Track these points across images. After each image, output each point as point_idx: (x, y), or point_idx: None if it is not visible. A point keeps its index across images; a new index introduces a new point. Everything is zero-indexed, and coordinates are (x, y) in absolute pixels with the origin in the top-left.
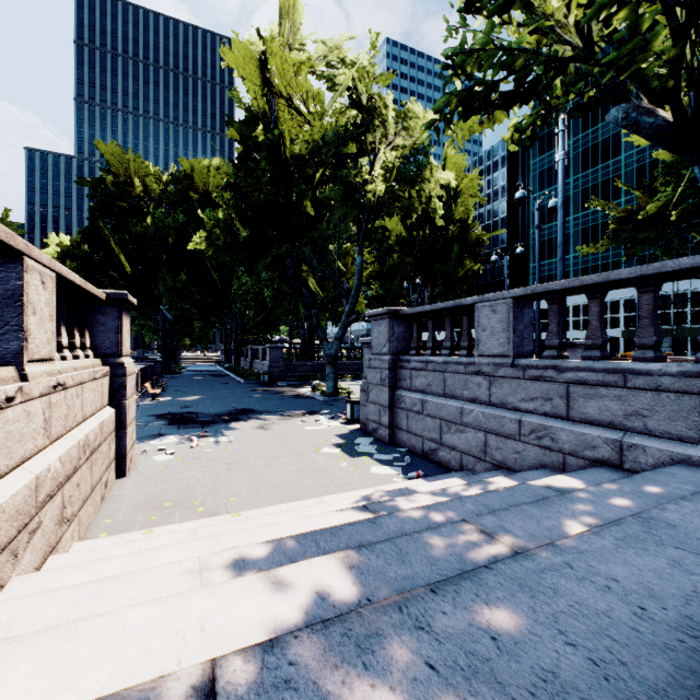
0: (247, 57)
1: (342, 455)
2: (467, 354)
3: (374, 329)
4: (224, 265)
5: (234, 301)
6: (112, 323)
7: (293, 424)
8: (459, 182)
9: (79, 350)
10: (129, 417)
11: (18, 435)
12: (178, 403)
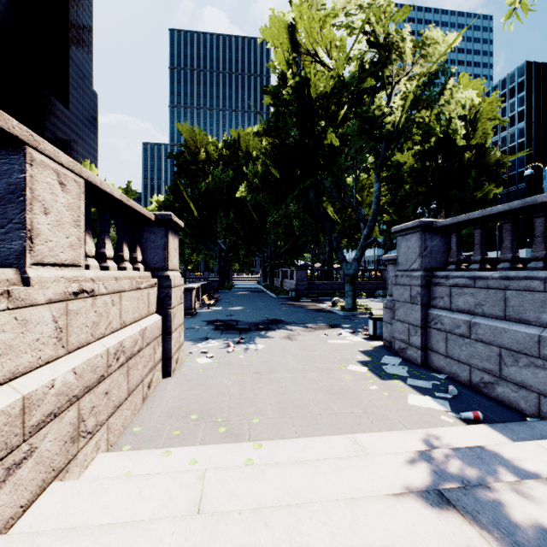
0: (277, 24)
1: (370, 375)
2: (544, 267)
3: (401, 245)
4: (261, 206)
5: (269, 234)
6: (160, 241)
7: (317, 337)
8: (476, 108)
9: (127, 262)
10: (174, 323)
11: (0, 348)
12: (225, 311)
